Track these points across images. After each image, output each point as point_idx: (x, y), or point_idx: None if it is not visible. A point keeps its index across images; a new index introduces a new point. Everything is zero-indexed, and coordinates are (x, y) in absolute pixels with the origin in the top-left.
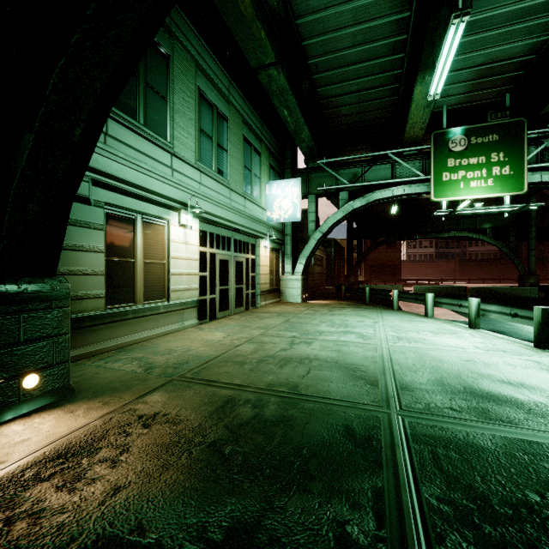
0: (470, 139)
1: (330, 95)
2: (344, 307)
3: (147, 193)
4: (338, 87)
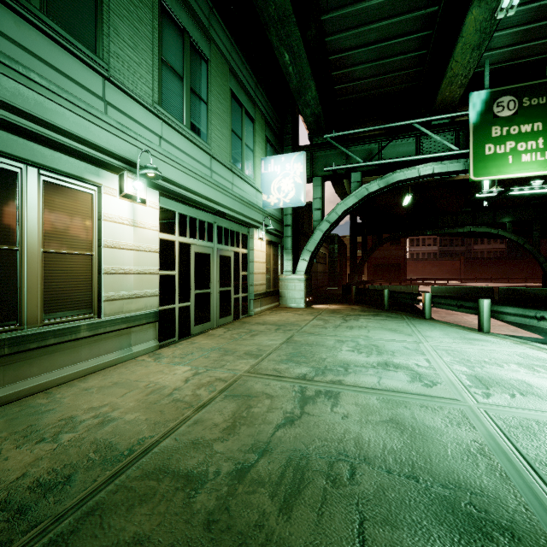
0: (522, 100)
1: (342, 48)
2: (360, 315)
3: (45, 129)
4: (353, 34)
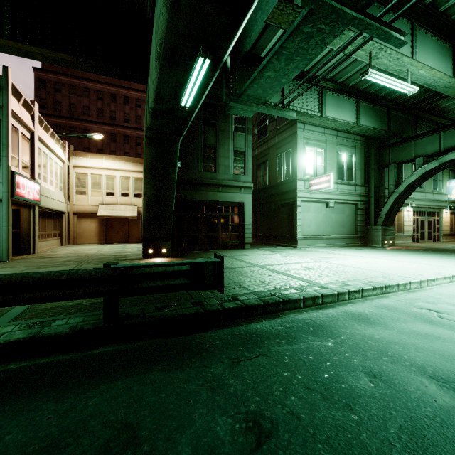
0: None
1: None
2: None
3: None
4: None
